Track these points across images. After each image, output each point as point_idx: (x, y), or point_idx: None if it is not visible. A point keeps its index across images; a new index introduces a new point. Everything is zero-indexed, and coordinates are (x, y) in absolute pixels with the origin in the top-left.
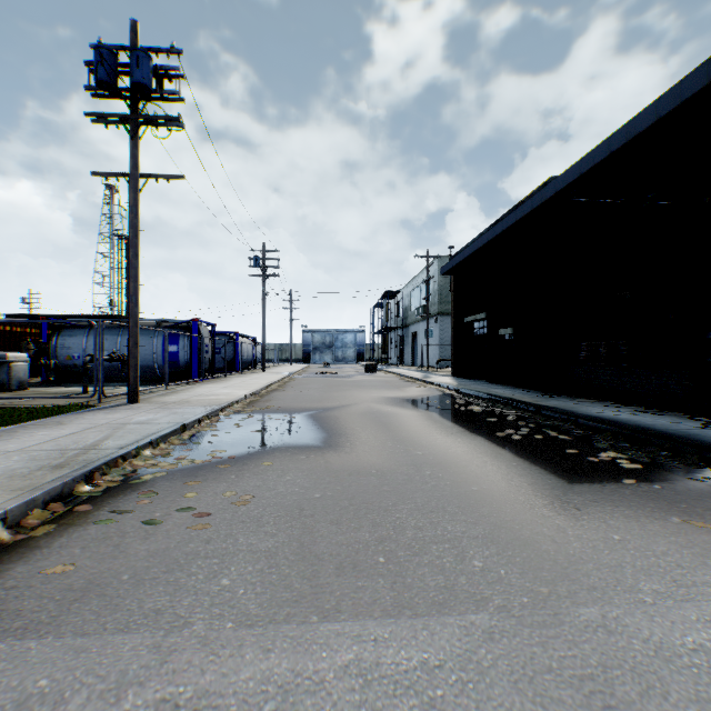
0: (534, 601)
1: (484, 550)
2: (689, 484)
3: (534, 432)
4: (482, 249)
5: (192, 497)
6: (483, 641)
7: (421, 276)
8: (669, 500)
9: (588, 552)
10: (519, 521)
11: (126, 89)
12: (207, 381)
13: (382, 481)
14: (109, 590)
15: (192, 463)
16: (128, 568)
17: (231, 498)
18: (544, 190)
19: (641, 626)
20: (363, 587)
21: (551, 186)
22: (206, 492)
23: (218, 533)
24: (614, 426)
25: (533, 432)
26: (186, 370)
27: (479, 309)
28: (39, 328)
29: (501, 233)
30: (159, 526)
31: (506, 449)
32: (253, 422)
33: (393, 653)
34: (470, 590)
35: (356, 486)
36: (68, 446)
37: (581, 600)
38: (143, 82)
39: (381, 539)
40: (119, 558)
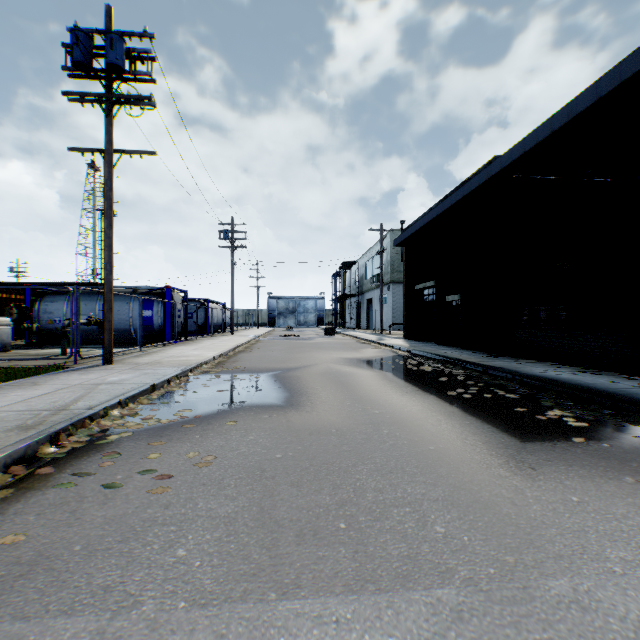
0: (501, 572)
1: (446, 514)
2: (635, 442)
3: (483, 391)
4: (432, 222)
5: (155, 458)
6: (452, 622)
7: (375, 247)
8: (619, 459)
9: (549, 515)
10: (477, 482)
11: (101, 70)
12: (179, 343)
13: (342, 440)
14: (58, 563)
15: (159, 423)
16: (81, 537)
17: (194, 459)
18: (490, 167)
19: (615, 601)
20: (324, 557)
21: (496, 163)
22: (169, 453)
23: (178, 497)
24: (558, 385)
25: (482, 391)
26: (160, 333)
27: (428, 277)
28: (23, 294)
29: (449, 208)
30: (119, 489)
31: (458, 407)
32: (220, 382)
33: (357, 638)
34: (434, 560)
35: (316, 445)
36: (38, 406)
37: (549, 570)
38: (117, 63)
39: (342, 502)
40: (74, 525)
